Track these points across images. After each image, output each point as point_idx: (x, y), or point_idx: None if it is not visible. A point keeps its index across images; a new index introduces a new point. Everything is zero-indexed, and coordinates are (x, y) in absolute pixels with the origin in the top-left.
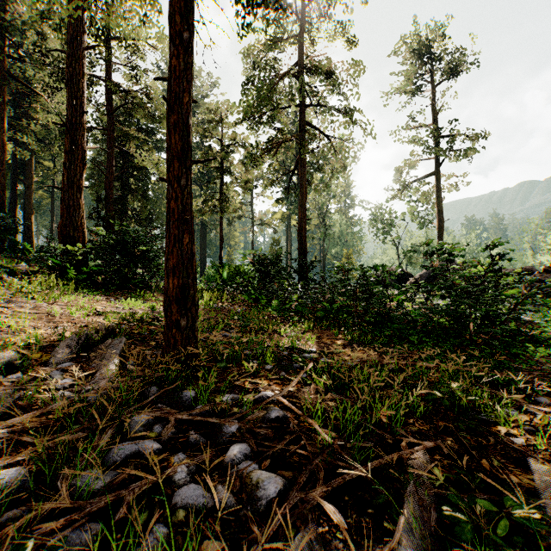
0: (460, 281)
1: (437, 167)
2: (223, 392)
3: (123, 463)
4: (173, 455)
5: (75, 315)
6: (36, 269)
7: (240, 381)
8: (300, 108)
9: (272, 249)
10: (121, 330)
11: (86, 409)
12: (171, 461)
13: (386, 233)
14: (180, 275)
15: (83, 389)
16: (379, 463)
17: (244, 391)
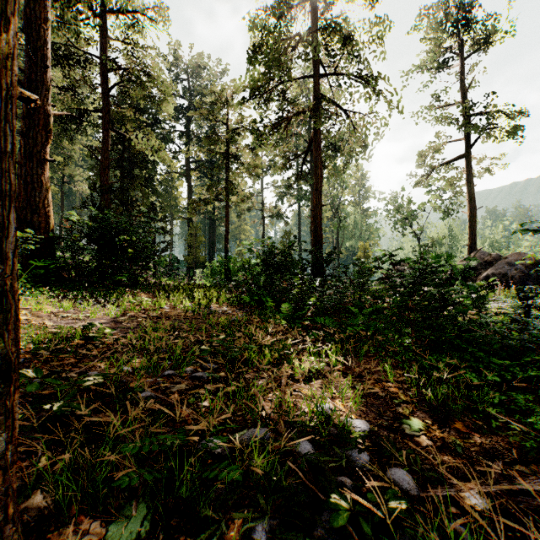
0: None
1: (469, 148)
2: None
3: None
4: None
5: None
6: None
7: None
8: (315, 77)
9: (283, 242)
10: None
11: None
12: None
13: (407, 224)
14: None
15: None
16: None
17: None
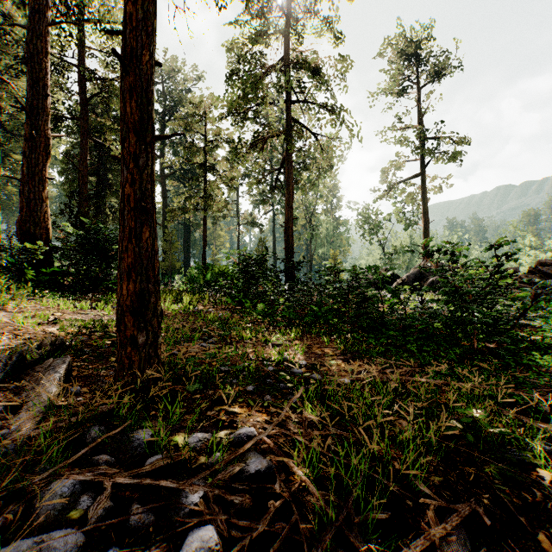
0: (463, 283)
1: (423, 168)
2: (190, 428)
3: None
4: None
5: (23, 324)
6: None
7: (214, 411)
8: (287, 103)
9: (258, 249)
10: (74, 343)
11: None
12: None
13: (372, 234)
14: (137, 278)
15: None
16: None
17: (218, 425)
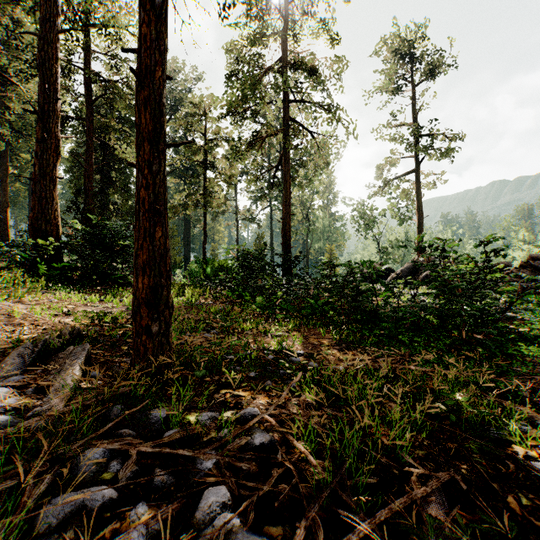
0: (452, 278)
1: (417, 165)
2: (200, 408)
3: (61, 525)
4: (130, 506)
5: (40, 316)
6: (6, 264)
7: (220, 394)
8: (285, 103)
9: (256, 244)
10: (89, 333)
11: (28, 439)
12: (126, 518)
13: (367, 229)
14: (151, 273)
15: (31, 411)
16: (389, 511)
17: (225, 406)
